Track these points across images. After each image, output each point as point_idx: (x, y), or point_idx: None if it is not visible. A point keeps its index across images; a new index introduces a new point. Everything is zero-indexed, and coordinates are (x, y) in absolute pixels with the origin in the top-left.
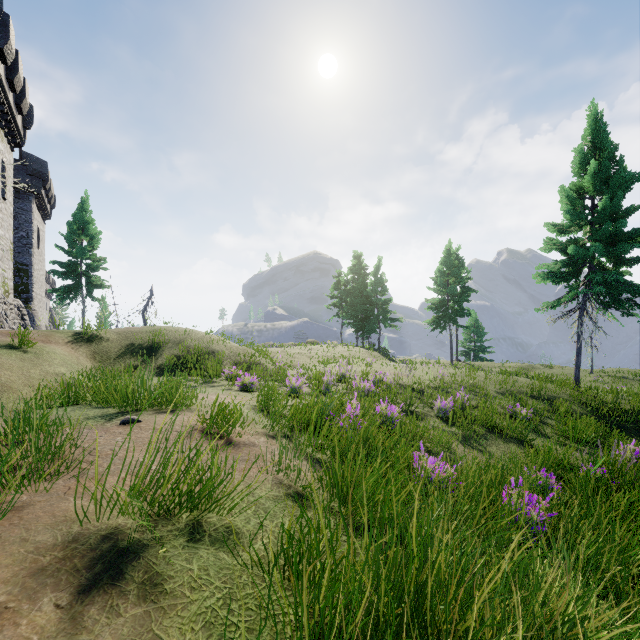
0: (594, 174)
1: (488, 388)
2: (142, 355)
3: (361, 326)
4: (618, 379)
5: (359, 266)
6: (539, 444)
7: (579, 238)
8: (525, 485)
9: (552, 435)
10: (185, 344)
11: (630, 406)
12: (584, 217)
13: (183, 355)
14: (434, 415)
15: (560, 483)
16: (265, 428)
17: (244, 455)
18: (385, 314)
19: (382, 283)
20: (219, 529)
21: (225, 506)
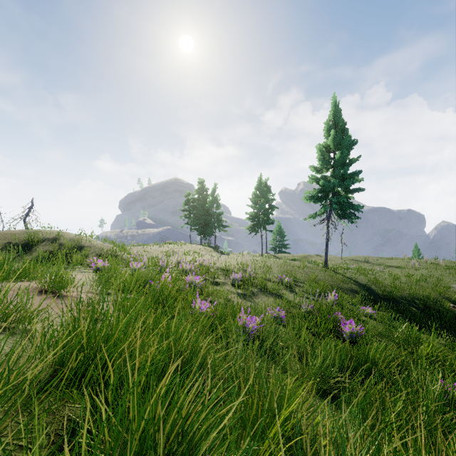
0: (334, 138)
1: (274, 268)
2: (18, 251)
3: (203, 231)
4: (354, 261)
5: (202, 189)
6: (281, 294)
7: (327, 176)
8: (251, 311)
9: (298, 292)
10: (57, 242)
11: (350, 275)
12: (329, 163)
13: (55, 250)
14: (230, 283)
15: (286, 314)
16: (94, 289)
17: (66, 301)
18: (219, 222)
19: (217, 201)
20: (21, 330)
21: (33, 321)
